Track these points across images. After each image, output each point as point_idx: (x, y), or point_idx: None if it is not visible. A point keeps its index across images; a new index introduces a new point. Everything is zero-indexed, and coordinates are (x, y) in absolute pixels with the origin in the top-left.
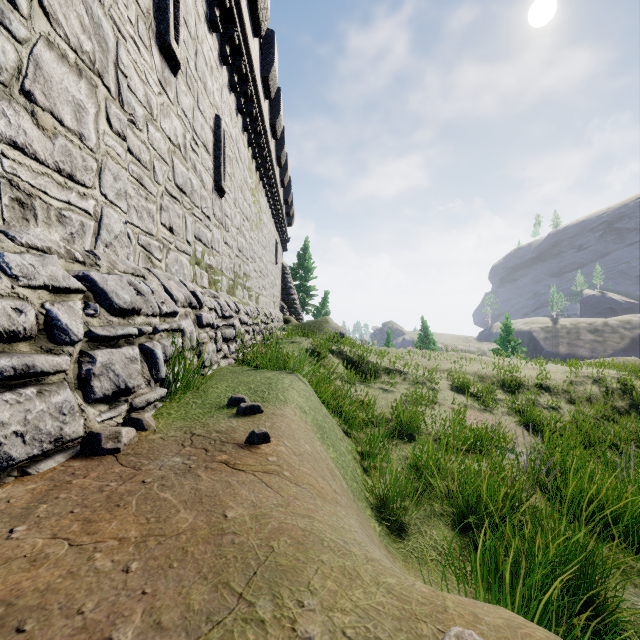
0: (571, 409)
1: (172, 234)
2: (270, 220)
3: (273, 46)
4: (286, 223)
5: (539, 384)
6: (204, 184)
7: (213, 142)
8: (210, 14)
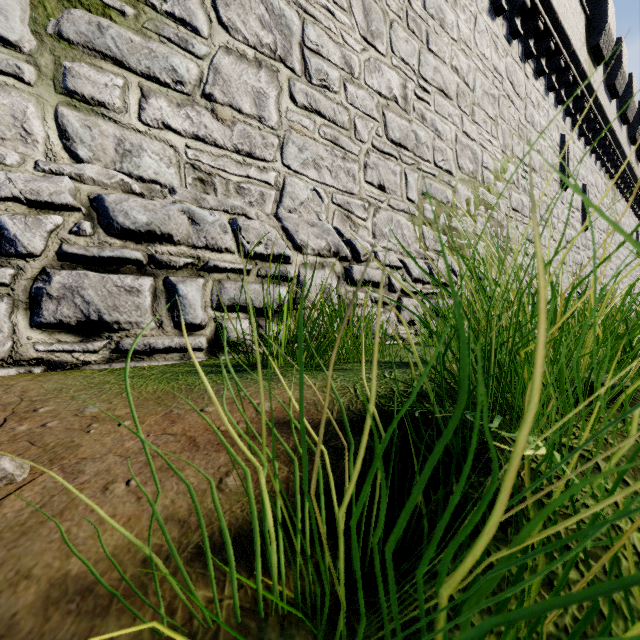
0: None
1: (564, 265)
2: (628, 215)
3: (631, 86)
4: None
5: None
6: (576, 230)
7: (580, 202)
8: (579, 131)
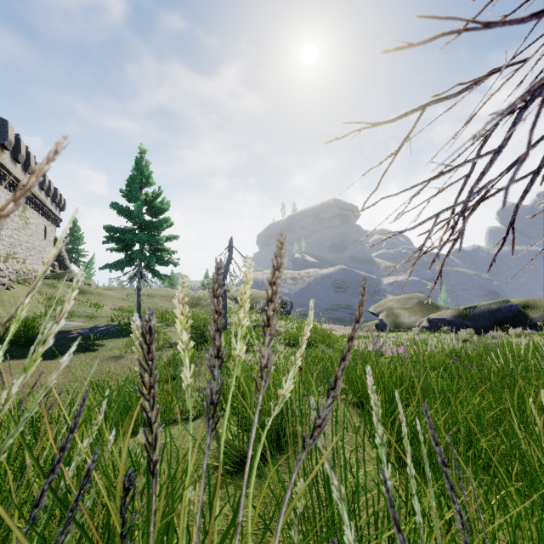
0: (163, 302)
1: None
2: (38, 218)
3: (30, 158)
4: (58, 211)
5: (164, 296)
6: None
7: None
8: None
